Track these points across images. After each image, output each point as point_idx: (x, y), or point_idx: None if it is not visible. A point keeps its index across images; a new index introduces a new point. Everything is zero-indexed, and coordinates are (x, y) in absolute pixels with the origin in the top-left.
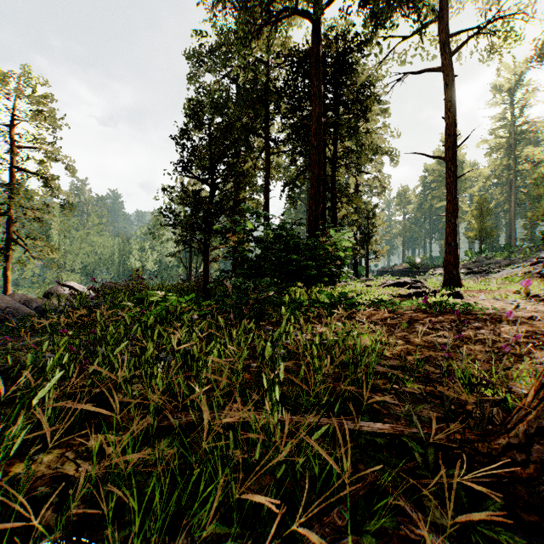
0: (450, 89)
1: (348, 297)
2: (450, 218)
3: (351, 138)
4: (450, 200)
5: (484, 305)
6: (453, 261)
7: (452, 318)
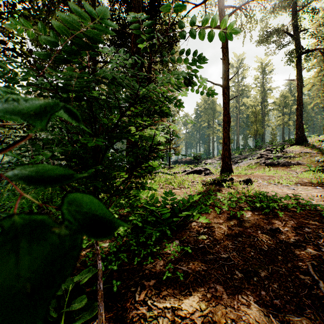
0: (226, 39)
1: (176, 198)
2: (226, 126)
3: (162, 64)
4: (226, 114)
5: (280, 192)
6: (228, 155)
7: (321, 229)
